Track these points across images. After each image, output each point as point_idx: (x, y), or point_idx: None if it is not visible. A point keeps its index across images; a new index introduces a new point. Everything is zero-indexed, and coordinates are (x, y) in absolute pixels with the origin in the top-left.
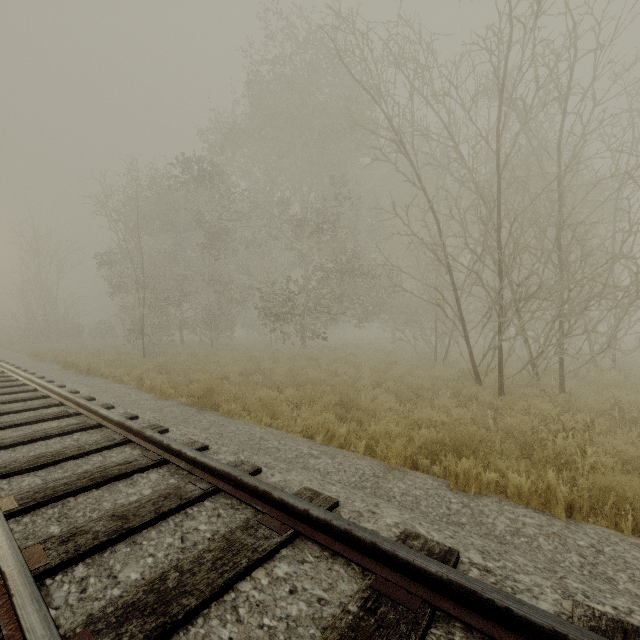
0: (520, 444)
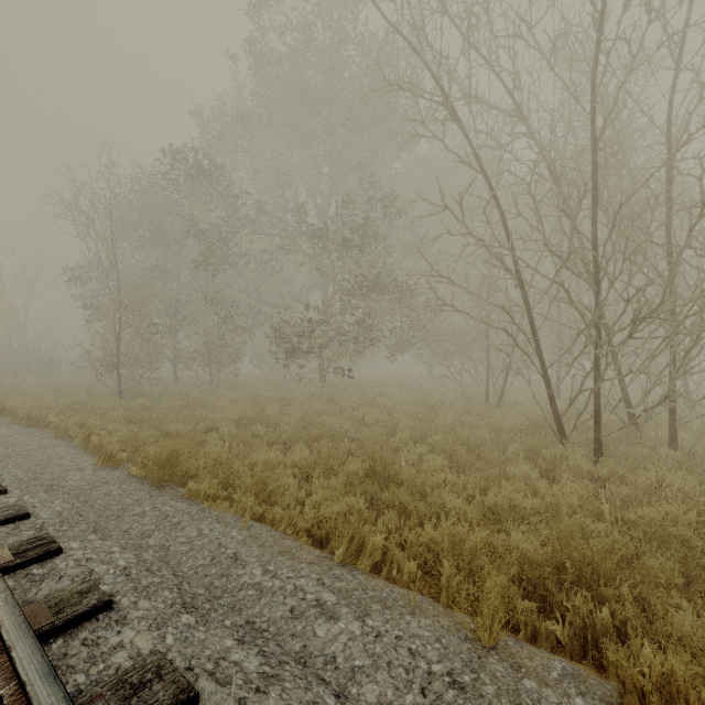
0: (679, 560)
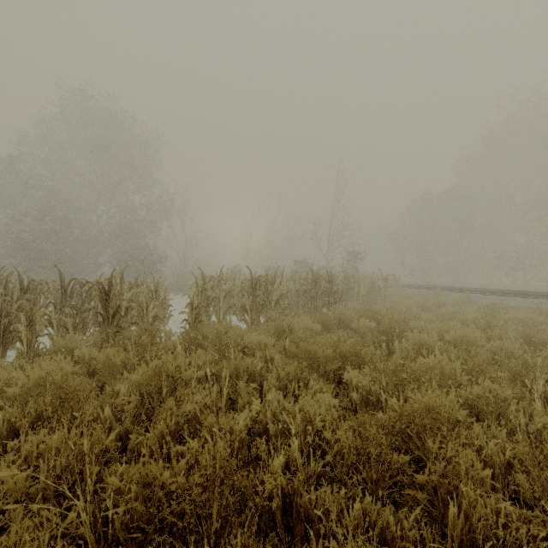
0: None
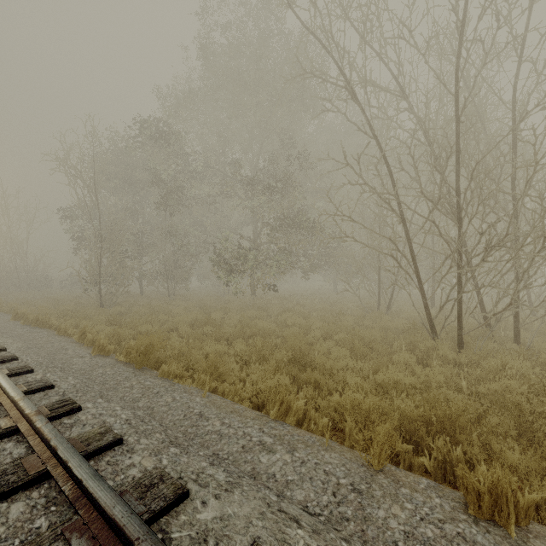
0: (514, 418)
